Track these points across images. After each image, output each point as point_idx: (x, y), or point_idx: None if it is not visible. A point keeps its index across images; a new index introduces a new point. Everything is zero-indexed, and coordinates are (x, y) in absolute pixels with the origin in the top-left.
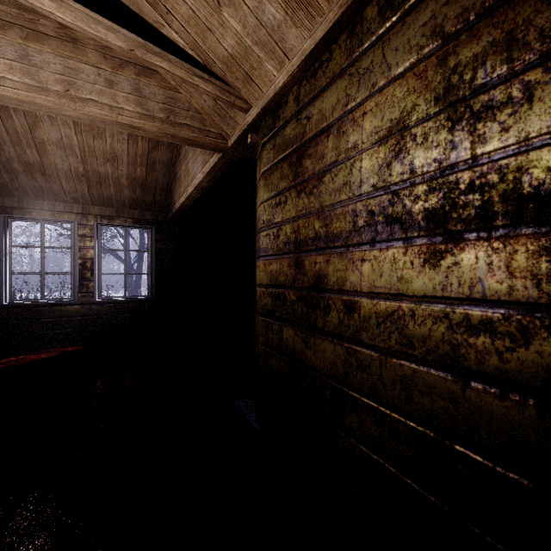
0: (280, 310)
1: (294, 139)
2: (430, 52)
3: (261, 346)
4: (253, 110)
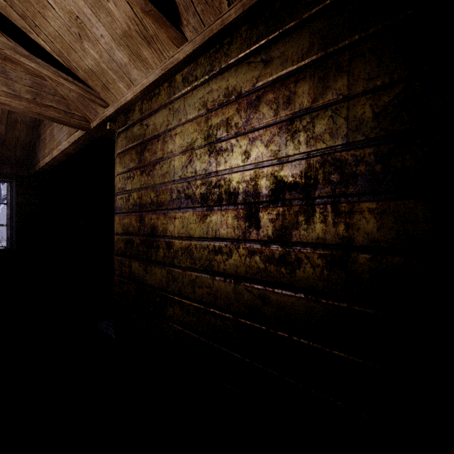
0: (130, 250)
1: (139, 136)
2: (202, 114)
3: (117, 277)
4: (110, 108)
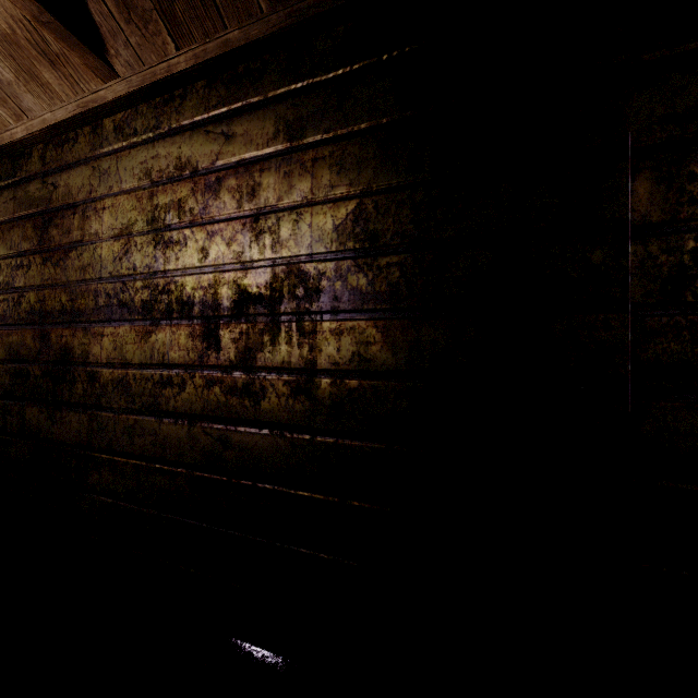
0: (22, 388)
1: (39, 201)
2: (145, 186)
3: None
4: None
